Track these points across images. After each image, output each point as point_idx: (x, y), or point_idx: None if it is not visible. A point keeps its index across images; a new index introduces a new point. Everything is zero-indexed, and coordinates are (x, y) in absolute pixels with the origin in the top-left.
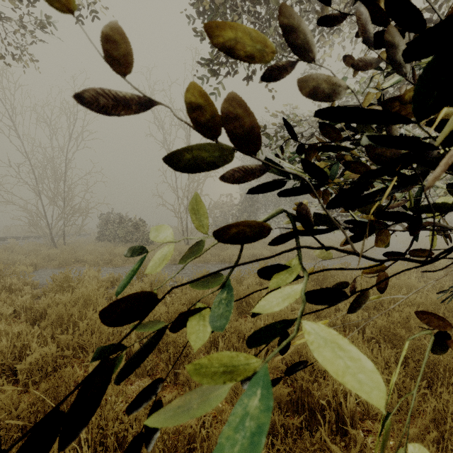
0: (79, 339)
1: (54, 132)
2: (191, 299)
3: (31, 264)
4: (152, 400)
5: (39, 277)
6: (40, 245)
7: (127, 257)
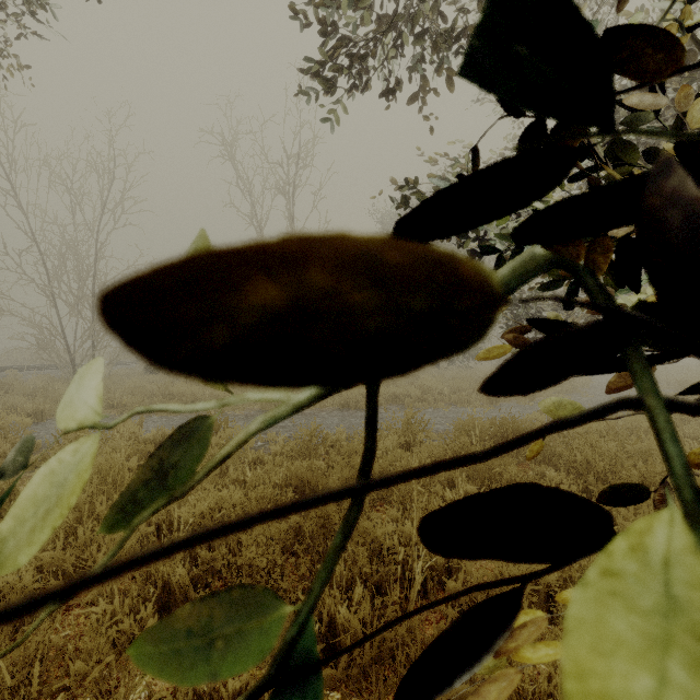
0: (84, 553)
1: (78, 201)
2: (288, 476)
3: (35, 411)
4: (201, 692)
5: (46, 432)
6: (54, 381)
7: (192, 400)
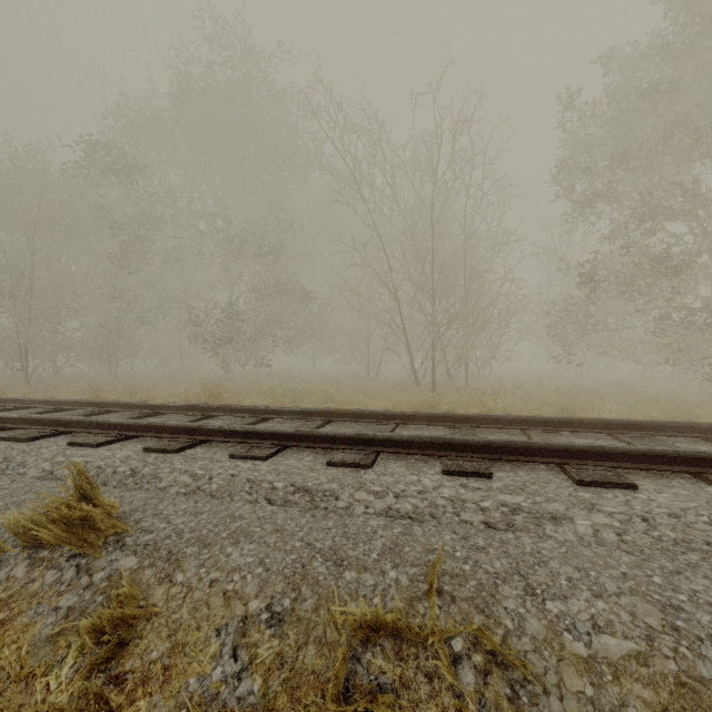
0: None
1: None
2: None
3: None
4: None
5: None
6: None
7: None
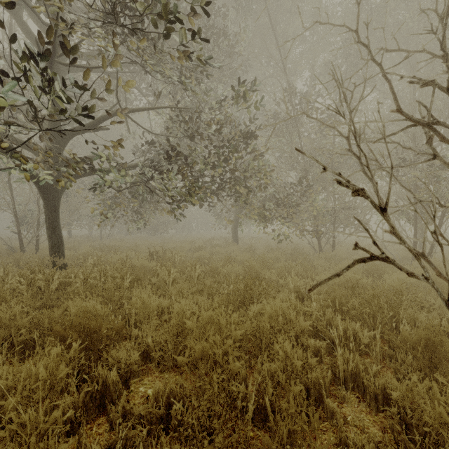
0: None
1: None
2: None
3: None
4: None
5: None
6: None
7: None
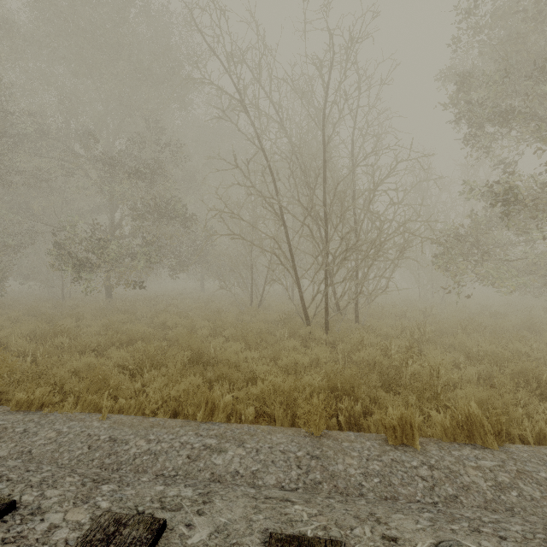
0: None
1: None
2: None
3: None
4: None
5: None
6: None
7: None
